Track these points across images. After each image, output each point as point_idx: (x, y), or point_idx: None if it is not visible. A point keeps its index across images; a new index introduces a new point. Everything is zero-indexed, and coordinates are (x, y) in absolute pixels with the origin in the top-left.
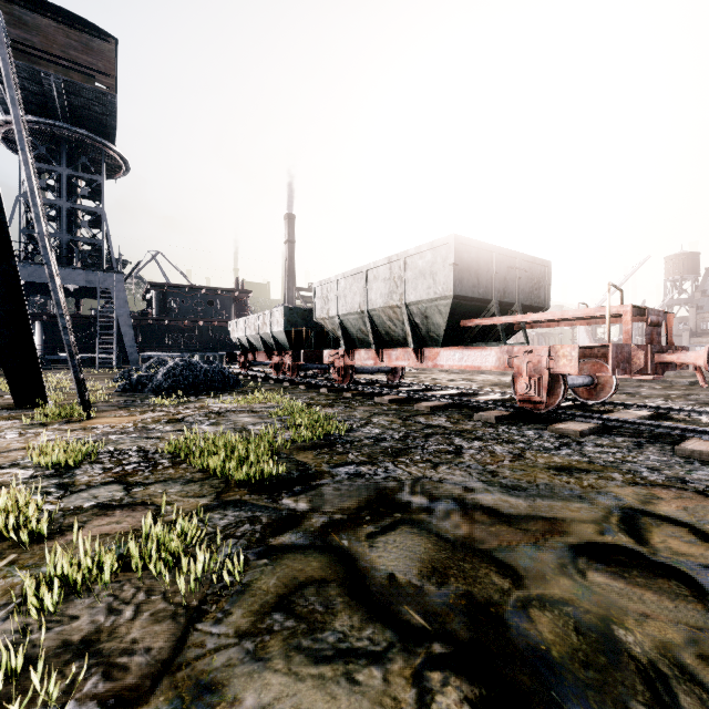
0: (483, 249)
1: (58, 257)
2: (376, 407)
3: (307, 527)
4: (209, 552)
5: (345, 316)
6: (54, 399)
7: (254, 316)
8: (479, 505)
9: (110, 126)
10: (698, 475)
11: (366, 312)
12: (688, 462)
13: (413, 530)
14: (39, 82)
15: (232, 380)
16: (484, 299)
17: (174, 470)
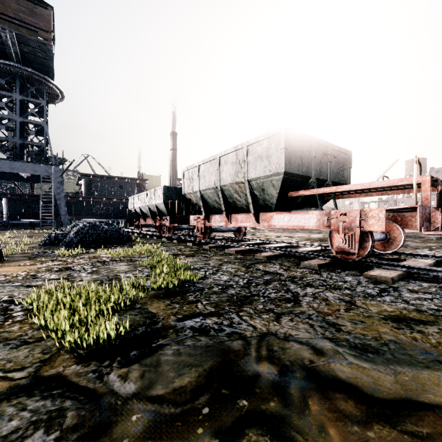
0: (305, 139)
1: (14, 154)
2: (225, 256)
3: (119, 437)
4: None
5: (204, 191)
6: None
7: (144, 193)
8: (337, 380)
9: (49, 67)
10: None
11: (219, 188)
12: None
13: (265, 439)
14: None
15: (125, 237)
16: (306, 176)
17: (19, 326)
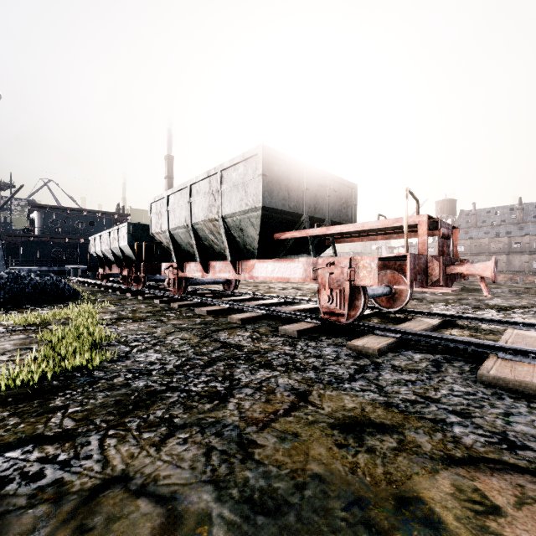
0: (294, 165)
1: None
2: (189, 319)
3: None
4: None
5: (174, 230)
6: None
7: (106, 232)
8: None
9: None
10: (520, 426)
11: (190, 226)
12: (497, 395)
13: None
14: None
15: (67, 292)
16: (295, 213)
17: None
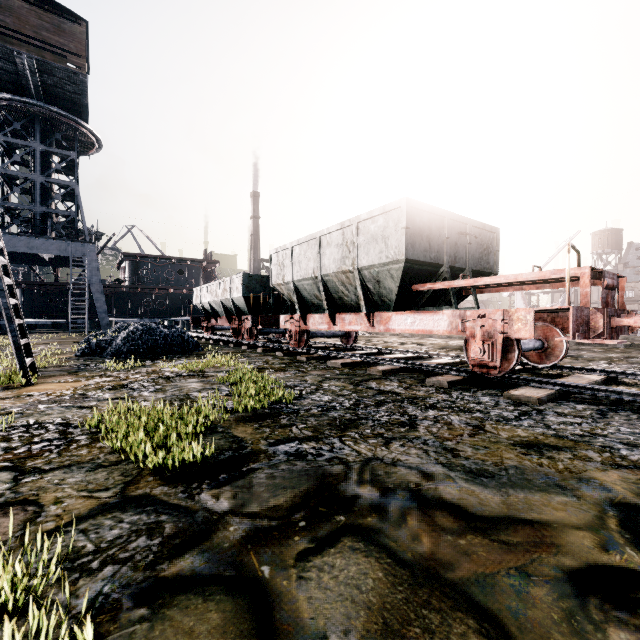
0: (435, 214)
1: (32, 228)
2: (328, 371)
3: (220, 542)
4: (70, 592)
5: (299, 281)
6: (4, 364)
7: (215, 283)
8: (441, 501)
9: (82, 105)
10: None
11: (319, 278)
12: None
13: (359, 544)
14: (12, 61)
15: (191, 344)
16: (436, 264)
17: (88, 450)
